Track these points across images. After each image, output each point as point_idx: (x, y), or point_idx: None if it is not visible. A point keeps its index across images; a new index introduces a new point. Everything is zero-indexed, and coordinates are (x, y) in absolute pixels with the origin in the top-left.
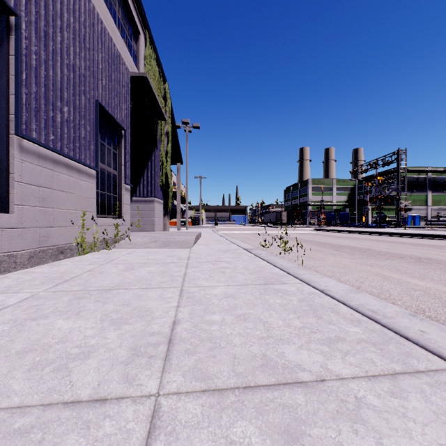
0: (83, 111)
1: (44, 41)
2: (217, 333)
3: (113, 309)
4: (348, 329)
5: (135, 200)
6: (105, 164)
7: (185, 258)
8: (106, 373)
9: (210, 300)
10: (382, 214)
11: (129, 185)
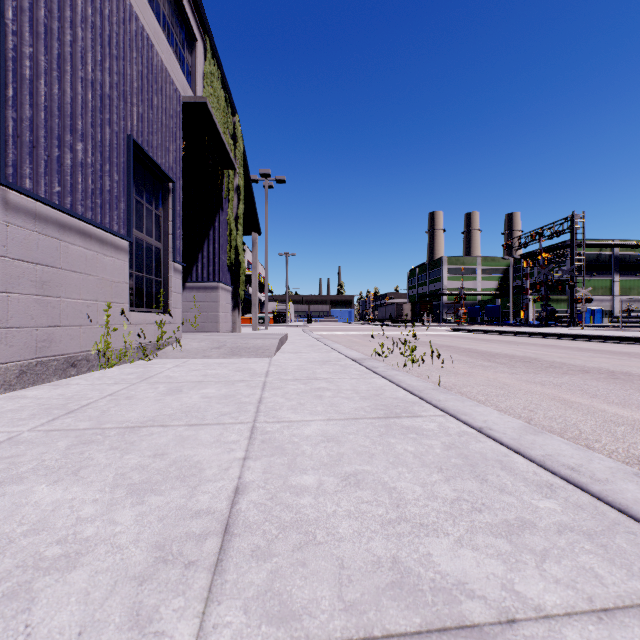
0: (108, 150)
1: (44, 40)
2: (309, 512)
3: (137, 464)
4: (535, 503)
5: (190, 286)
6: (143, 231)
7: (261, 373)
8: (101, 603)
9: (298, 445)
10: (550, 308)
11: (180, 264)
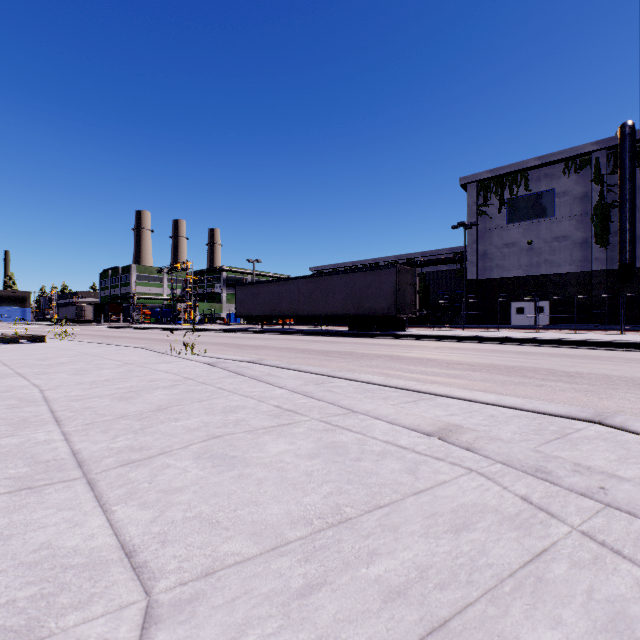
0: None
1: None
2: None
3: None
4: None
5: None
6: None
7: None
8: None
9: None
10: (175, 313)
11: None
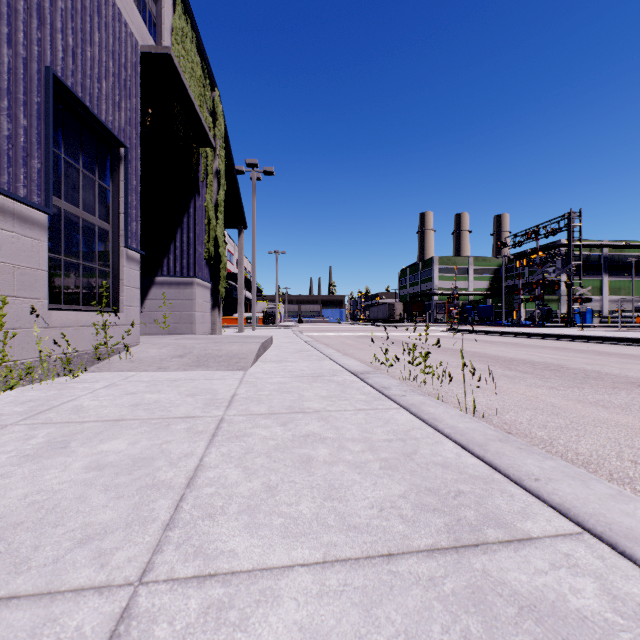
0: (7, 79)
1: None
2: None
3: None
4: None
5: (161, 282)
6: (79, 205)
7: (223, 399)
8: None
9: None
10: (547, 308)
11: (136, 252)
